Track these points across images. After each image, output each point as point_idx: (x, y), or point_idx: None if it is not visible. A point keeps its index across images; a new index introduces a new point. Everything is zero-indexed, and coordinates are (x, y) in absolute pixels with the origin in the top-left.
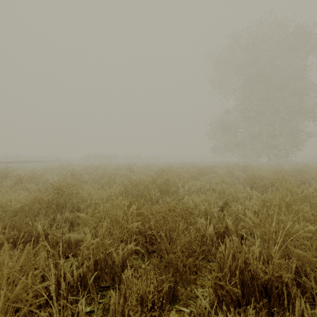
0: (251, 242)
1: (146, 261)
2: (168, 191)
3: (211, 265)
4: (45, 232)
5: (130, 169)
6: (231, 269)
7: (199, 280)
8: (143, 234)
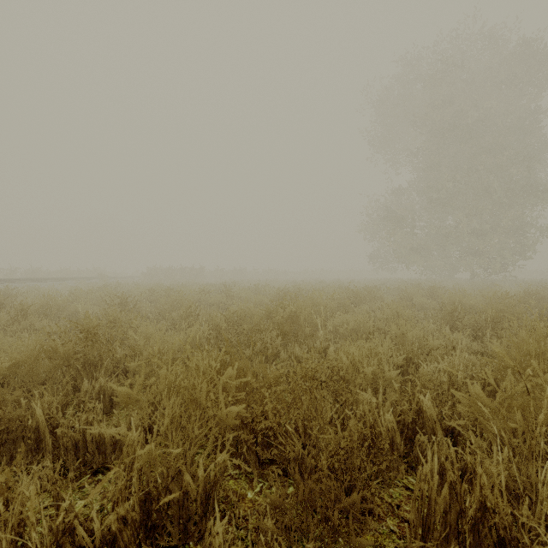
0: (477, 447)
1: (257, 484)
2: (297, 335)
3: (392, 494)
4: (53, 419)
5: (226, 293)
6: (448, 520)
7: (369, 532)
8: (249, 426)
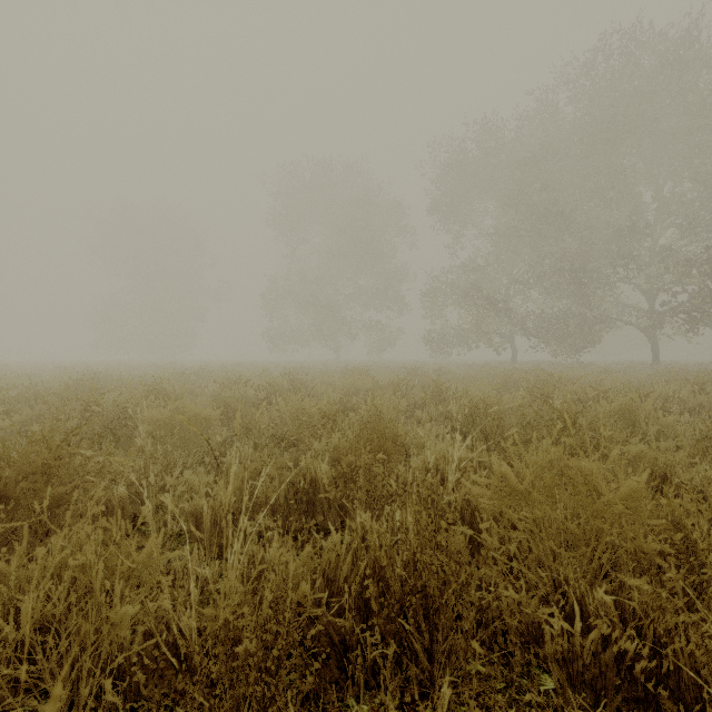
0: None
1: None
2: None
3: None
4: None
5: None
6: None
7: None
8: None
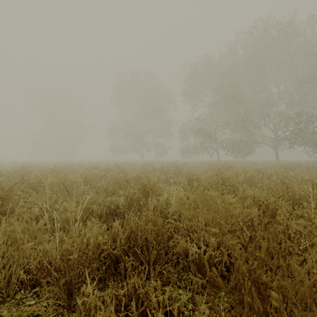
0: None
1: None
2: None
3: None
4: None
5: None
6: None
7: None
8: None
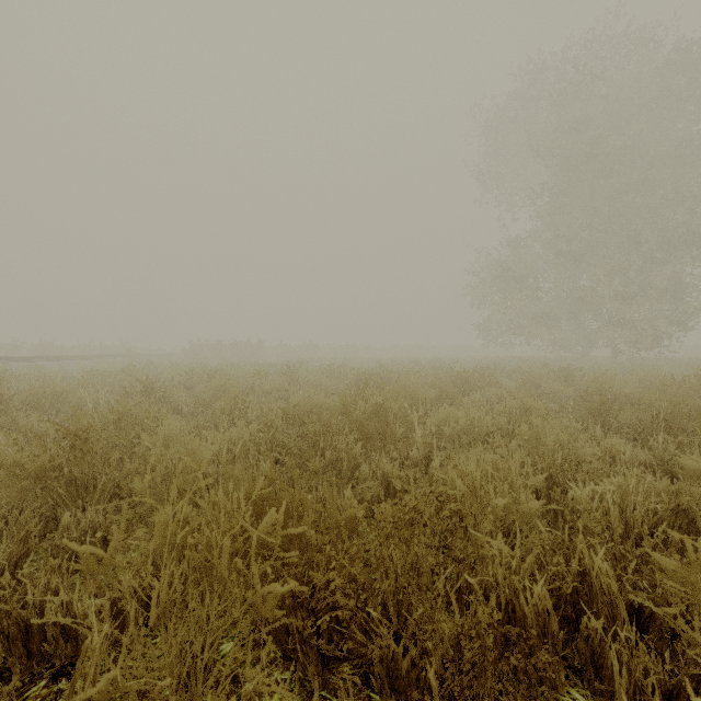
0: (700, 655)
1: None
2: (384, 437)
3: None
4: None
5: (288, 376)
6: None
7: None
8: (307, 603)
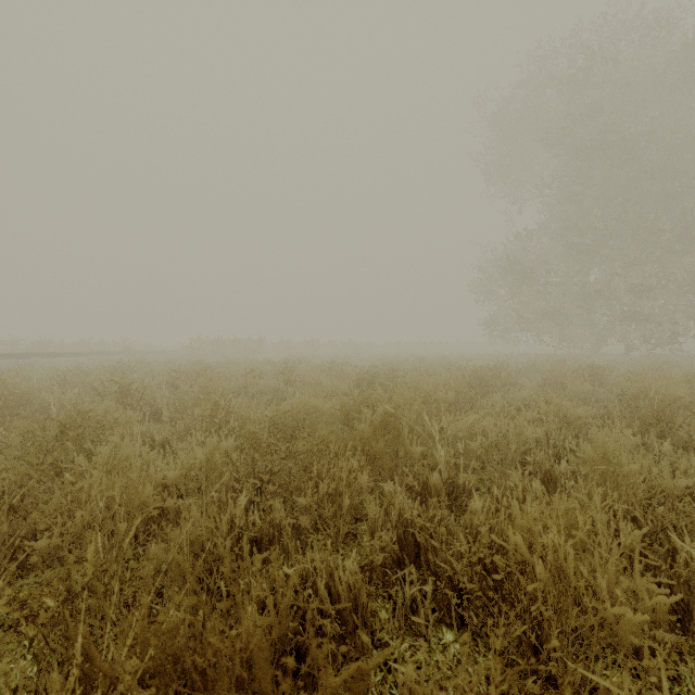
0: None
1: None
2: (395, 454)
3: None
4: None
5: (284, 375)
6: None
7: None
8: None
